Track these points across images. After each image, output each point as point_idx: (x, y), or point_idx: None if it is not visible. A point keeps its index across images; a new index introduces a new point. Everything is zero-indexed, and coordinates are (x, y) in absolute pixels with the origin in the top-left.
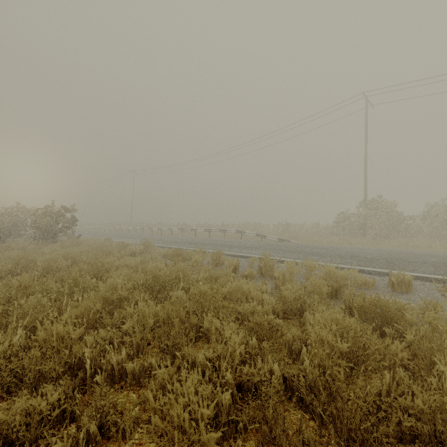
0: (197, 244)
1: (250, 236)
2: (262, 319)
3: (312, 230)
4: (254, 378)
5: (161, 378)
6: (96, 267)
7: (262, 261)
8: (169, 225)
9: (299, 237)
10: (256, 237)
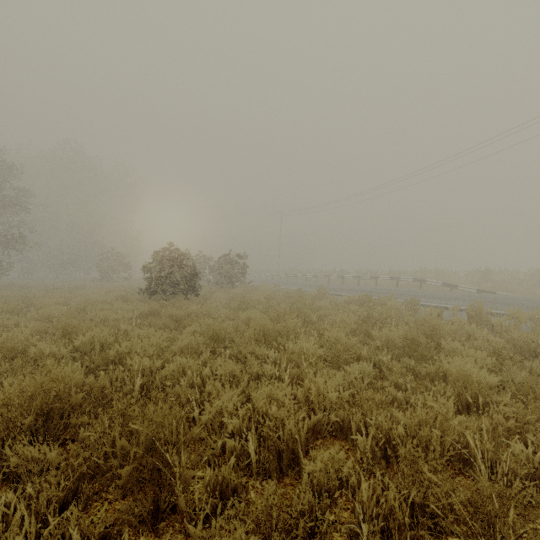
0: (370, 292)
1: (431, 286)
2: (499, 347)
3: (532, 279)
4: (503, 378)
5: (419, 376)
6: (308, 306)
7: (465, 313)
8: (322, 271)
9: (511, 288)
10: (441, 287)
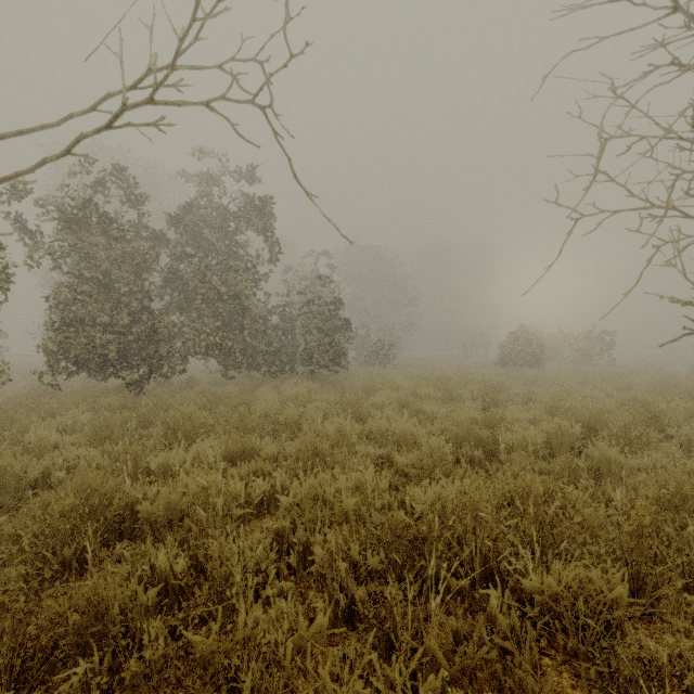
0: None
1: None
2: None
3: None
4: None
5: None
6: (625, 376)
7: None
8: None
9: None
10: None
